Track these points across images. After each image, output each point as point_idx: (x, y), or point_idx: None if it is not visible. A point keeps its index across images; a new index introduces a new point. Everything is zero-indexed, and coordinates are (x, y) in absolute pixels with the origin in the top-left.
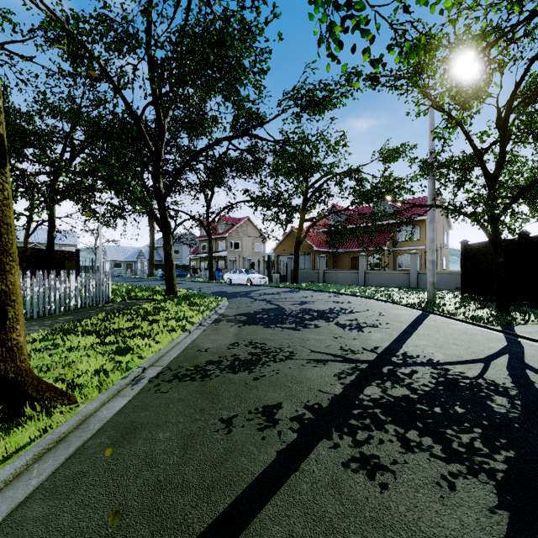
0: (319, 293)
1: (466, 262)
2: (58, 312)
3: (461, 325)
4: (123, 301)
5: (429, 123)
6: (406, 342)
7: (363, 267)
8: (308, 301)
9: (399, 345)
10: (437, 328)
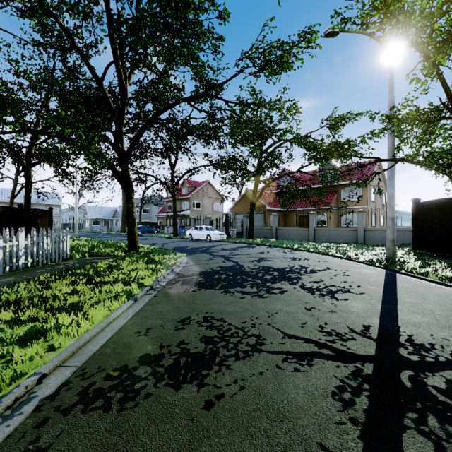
0: (274, 249)
1: (417, 219)
2: (2, 272)
3: (442, 289)
4: (83, 257)
5: (389, 79)
6: (398, 317)
7: (313, 224)
8: (266, 257)
9: (394, 324)
10: (419, 293)
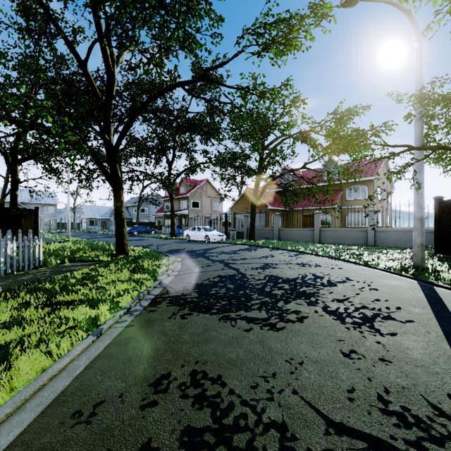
0: (279, 252)
1: (440, 220)
2: None
3: None
4: (62, 263)
5: (417, 56)
6: None
7: (318, 225)
8: (271, 263)
9: None
10: None
